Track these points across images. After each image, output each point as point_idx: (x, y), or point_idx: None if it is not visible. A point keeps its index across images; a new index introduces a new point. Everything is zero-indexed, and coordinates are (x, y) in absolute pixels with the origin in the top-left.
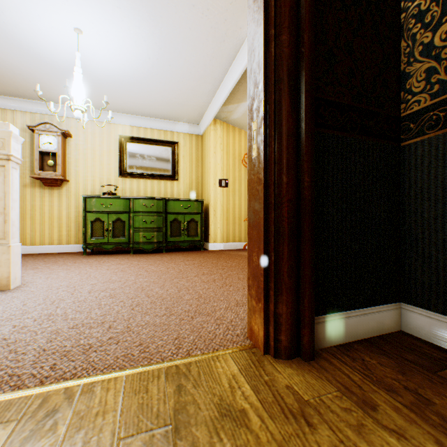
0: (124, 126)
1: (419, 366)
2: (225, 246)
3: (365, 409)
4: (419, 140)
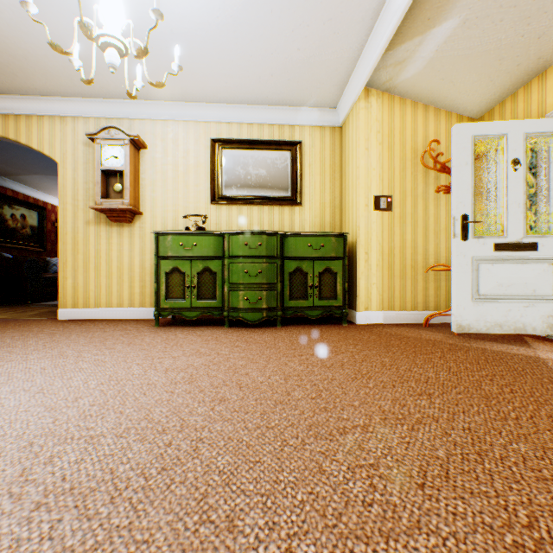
0: (219, 125)
1: None
2: (387, 318)
3: None
4: None
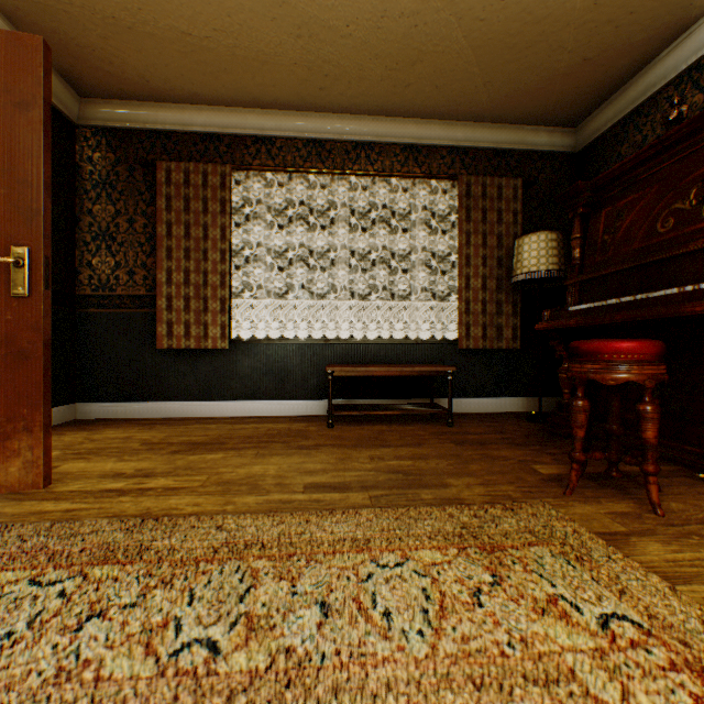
0: None
1: (86, 424)
2: None
3: (62, 435)
4: (88, 311)
